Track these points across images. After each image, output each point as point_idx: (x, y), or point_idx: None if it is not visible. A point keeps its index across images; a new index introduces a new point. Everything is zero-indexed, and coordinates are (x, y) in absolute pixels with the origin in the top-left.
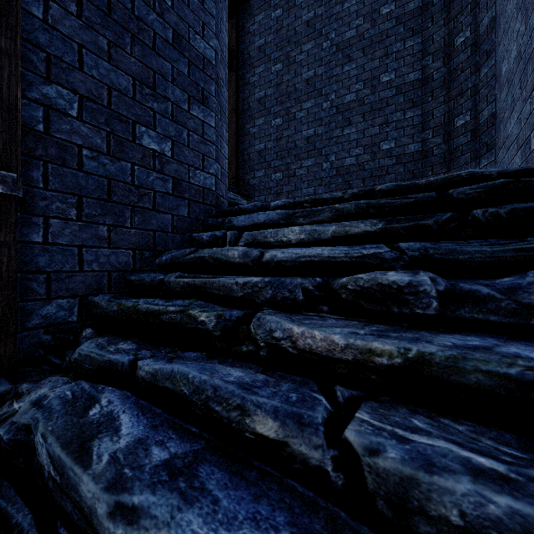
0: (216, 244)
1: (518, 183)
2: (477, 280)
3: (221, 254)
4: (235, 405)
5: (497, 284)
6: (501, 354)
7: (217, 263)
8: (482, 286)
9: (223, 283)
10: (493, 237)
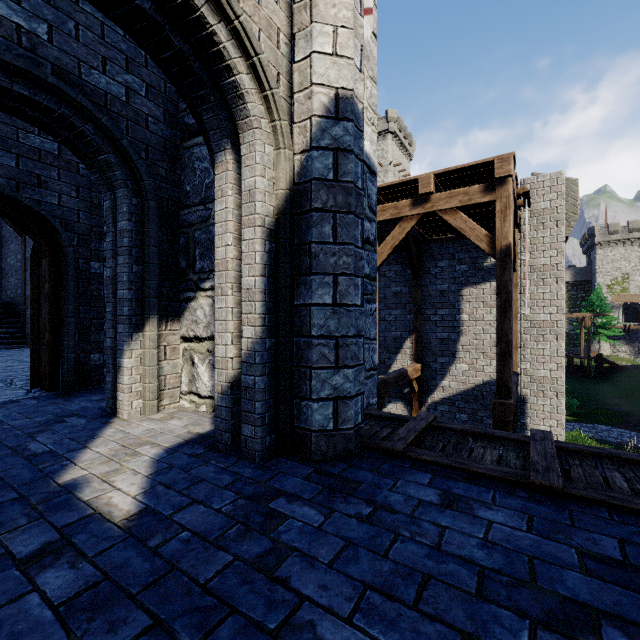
0: None
1: (7, 306)
2: (3, 320)
3: None
4: None
5: (5, 320)
6: (6, 325)
7: None
8: (4, 320)
9: None
10: (3, 314)
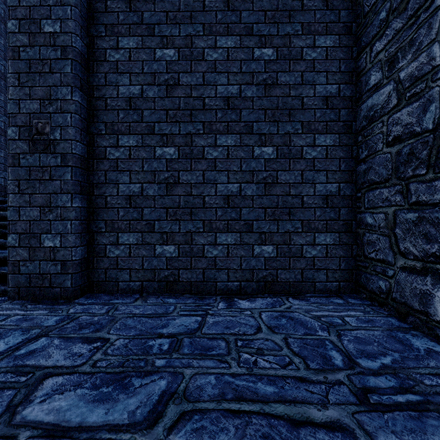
0: (3, 210)
1: None
2: None
3: (5, 214)
4: (4, 242)
5: None
6: None
7: (3, 217)
8: None
9: (4, 223)
10: None
